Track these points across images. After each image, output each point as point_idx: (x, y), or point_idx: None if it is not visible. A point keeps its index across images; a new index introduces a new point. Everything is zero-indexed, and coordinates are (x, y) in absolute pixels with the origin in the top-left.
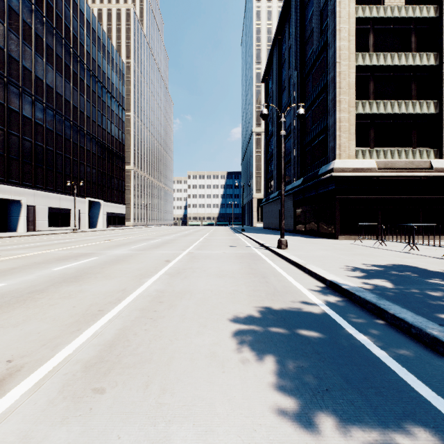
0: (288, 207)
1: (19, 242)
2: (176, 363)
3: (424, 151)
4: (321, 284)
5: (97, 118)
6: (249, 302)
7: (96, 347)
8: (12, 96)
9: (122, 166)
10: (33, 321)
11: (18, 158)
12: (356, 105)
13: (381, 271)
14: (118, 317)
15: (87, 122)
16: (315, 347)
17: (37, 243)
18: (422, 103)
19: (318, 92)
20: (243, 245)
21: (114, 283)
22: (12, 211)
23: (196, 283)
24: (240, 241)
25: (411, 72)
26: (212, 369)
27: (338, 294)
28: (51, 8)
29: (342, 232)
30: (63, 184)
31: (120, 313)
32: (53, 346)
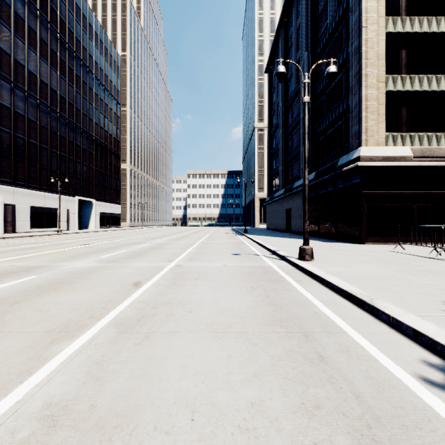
0: (297, 205)
1: None
2: None
3: None
4: None
5: (88, 111)
6: None
7: None
8: None
9: (117, 163)
10: None
11: None
12: (386, 80)
13: None
14: None
15: (76, 115)
16: None
17: None
18: None
19: None
20: (249, 253)
21: None
22: None
23: (163, 363)
24: (244, 246)
25: None
26: None
27: None
28: None
29: (369, 235)
30: (49, 181)
31: None
32: None
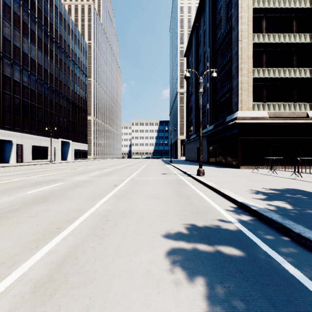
0: (203, 145)
1: (9, 170)
2: (116, 283)
3: (302, 105)
4: (233, 205)
5: (67, 82)
6: (178, 220)
7: (48, 265)
8: (6, 66)
9: (85, 116)
10: (1, 239)
11: (10, 110)
12: (253, 71)
13: (278, 194)
14: (71, 234)
15: (60, 85)
16: (237, 266)
17: (21, 172)
18: (301, 70)
19: (225, 62)
20: (171, 173)
21: (73, 204)
22: (6, 148)
23: (136, 204)
24: (169, 170)
25: (293, 48)
26: (148, 290)
27: (247, 213)
28: (34, 3)
29: (243, 163)
30: (43, 129)
31: (73, 230)
32: (11, 264)
